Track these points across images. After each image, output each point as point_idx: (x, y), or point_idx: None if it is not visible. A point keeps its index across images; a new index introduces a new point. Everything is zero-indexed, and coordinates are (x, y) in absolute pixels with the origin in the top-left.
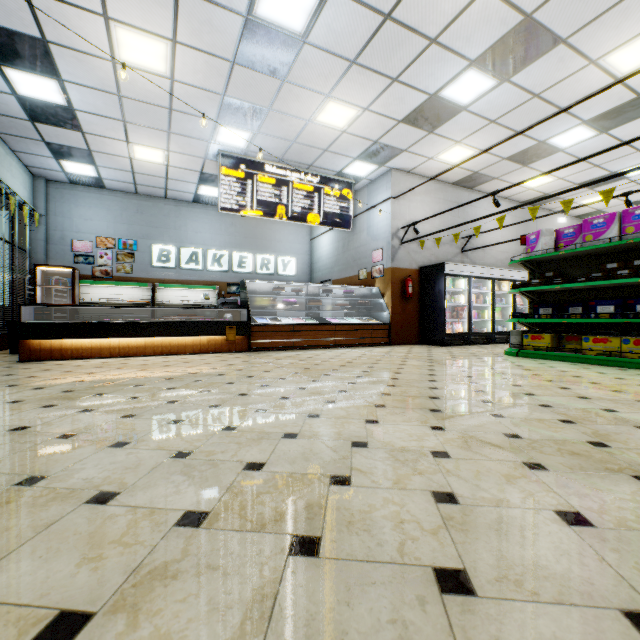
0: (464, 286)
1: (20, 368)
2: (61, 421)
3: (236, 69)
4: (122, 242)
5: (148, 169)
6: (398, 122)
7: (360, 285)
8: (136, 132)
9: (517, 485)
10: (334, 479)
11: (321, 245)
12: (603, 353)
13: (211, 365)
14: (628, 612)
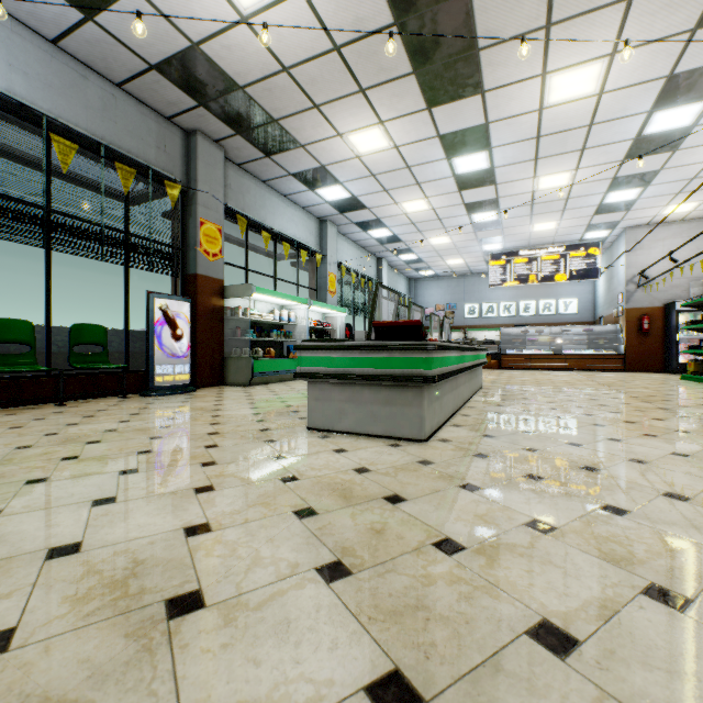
0: None
1: None
2: None
3: (477, 233)
4: (448, 306)
5: (457, 266)
6: (592, 216)
7: (613, 322)
8: (446, 257)
9: None
10: None
11: (598, 285)
12: None
13: None
14: None
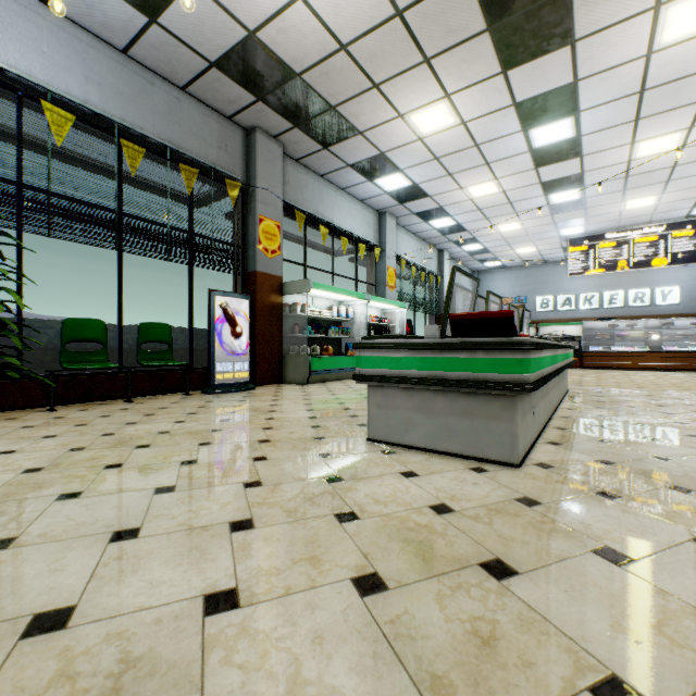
0: None
1: None
2: None
3: (554, 216)
4: (517, 299)
5: (527, 255)
6: None
7: None
8: (515, 246)
9: None
10: None
11: None
12: None
13: None
14: None
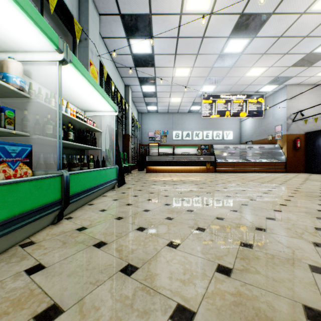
0: None
1: (149, 174)
2: (181, 184)
3: (213, 68)
4: (163, 131)
5: (174, 104)
6: (289, 67)
7: (268, 143)
8: (173, 94)
9: (311, 201)
10: (258, 196)
11: (246, 124)
12: None
13: (205, 176)
14: (318, 210)
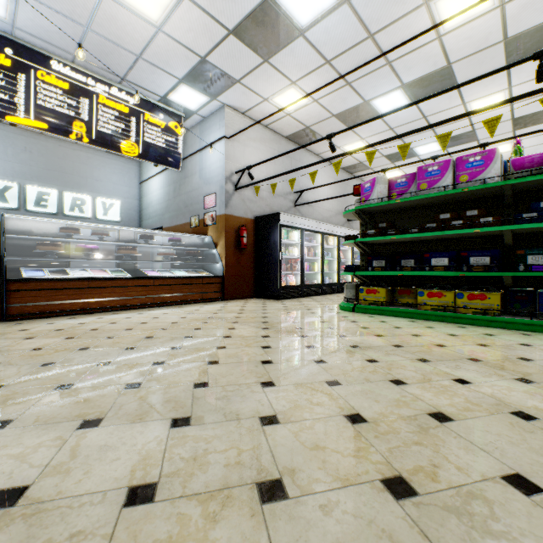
0: (297, 238)
1: None
2: None
3: None
4: None
5: None
6: (228, 32)
7: (192, 233)
8: None
9: None
10: None
11: (151, 189)
12: (438, 308)
13: None
14: None
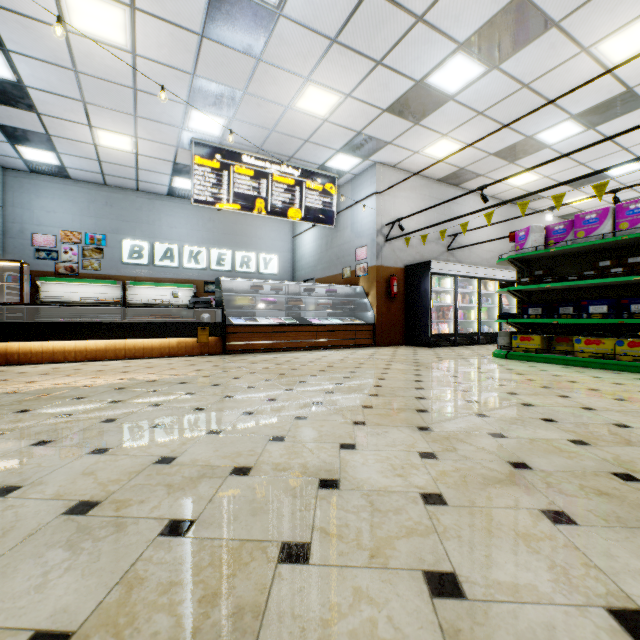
0: (450, 285)
1: None
2: None
3: (205, 44)
4: (89, 237)
5: (116, 158)
6: (382, 111)
7: (344, 284)
8: (98, 115)
9: (542, 555)
10: (286, 550)
11: (304, 243)
12: (596, 355)
13: (176, 371)
14: None
